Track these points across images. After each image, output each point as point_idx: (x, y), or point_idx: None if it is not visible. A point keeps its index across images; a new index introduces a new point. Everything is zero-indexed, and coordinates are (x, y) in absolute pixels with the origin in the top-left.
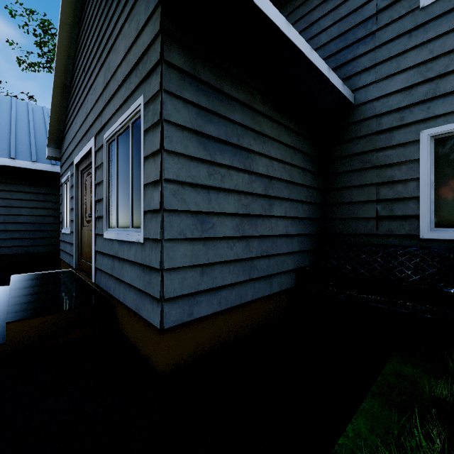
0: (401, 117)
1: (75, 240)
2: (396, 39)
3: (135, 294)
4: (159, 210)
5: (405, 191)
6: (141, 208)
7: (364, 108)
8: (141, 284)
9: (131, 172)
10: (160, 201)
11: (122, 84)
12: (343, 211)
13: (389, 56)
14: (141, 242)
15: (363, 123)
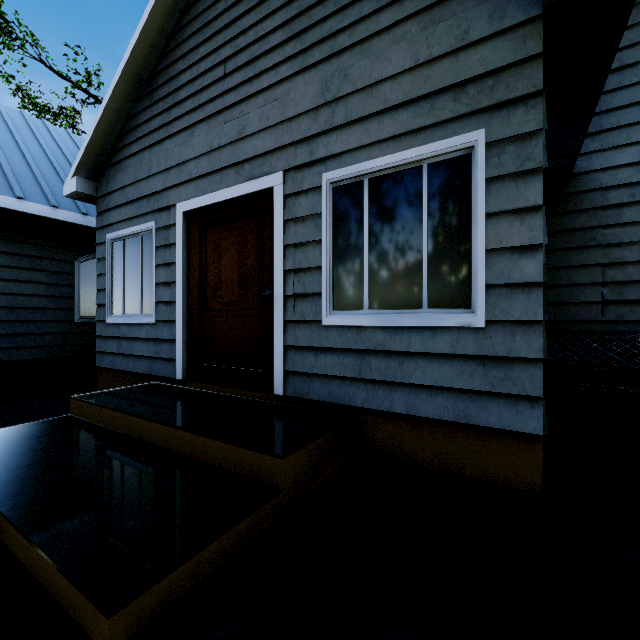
0: (632, 193)
1: (182, 333)
2: (627, 108)
3: (453, 398)
4: (535, 283)
5: (637, 274)
6: (478, 280)
7: (586, 178)
8: (477, 382)
9: (426, 232)
10: (542, 272)
11: (398, 105)
12: (559, 295)
13: (618, 125)
14: (473, 327)
15: (585, 195)
